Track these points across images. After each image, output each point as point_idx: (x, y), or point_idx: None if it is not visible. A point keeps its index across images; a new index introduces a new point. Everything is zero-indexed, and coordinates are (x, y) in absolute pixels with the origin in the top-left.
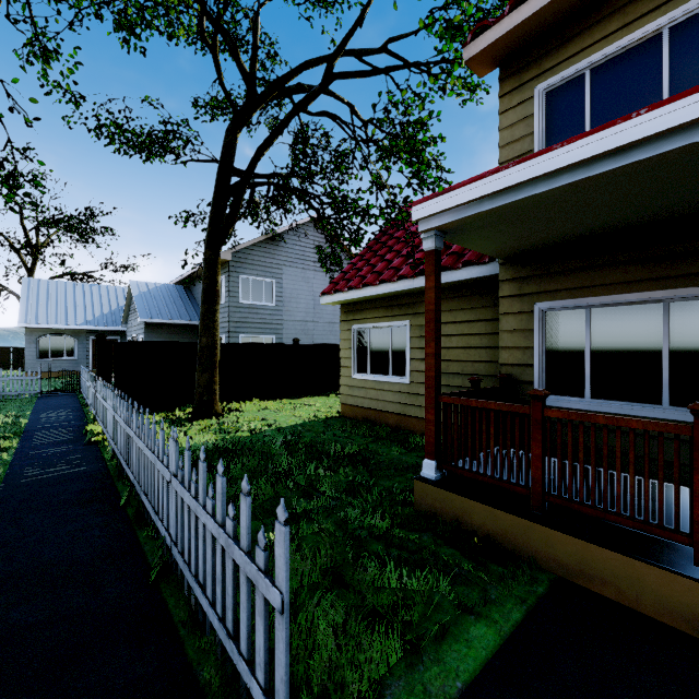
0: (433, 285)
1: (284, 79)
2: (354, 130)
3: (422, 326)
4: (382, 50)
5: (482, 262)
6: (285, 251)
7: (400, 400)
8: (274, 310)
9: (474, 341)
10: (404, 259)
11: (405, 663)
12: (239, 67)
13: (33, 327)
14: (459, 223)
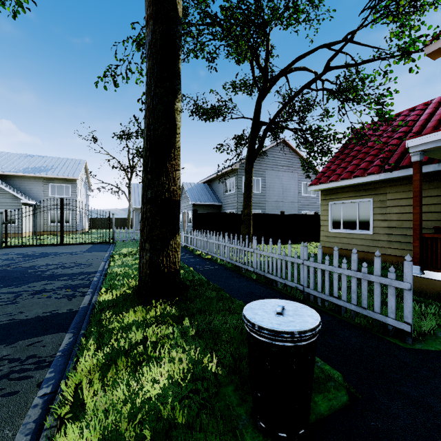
0: (418, 178)
1: (286, 69)
2: (316, 87)
3: (382, 201)
4: (344, 40)
5: (432, 163)
6: (266, 161)
7: (365, 243)
8: (260, 195)
9: (423, 208)
10: (368, 163)
11: (440, 329)
12: (259, 66)
13: (138, 207)
14: (437, 147)
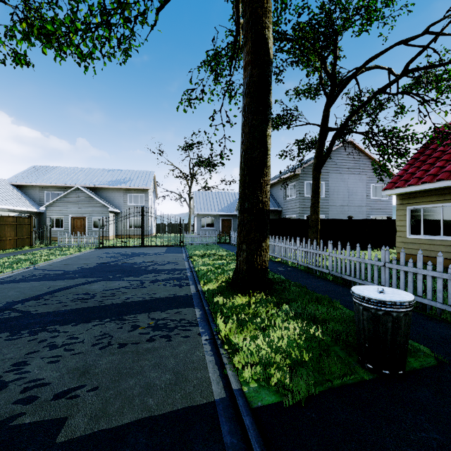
0: None
1: (356, 72)
2: None
3: None
4: (424, 34)
5: None
6: (330, 164)
7: None
8: (324, 200)
9: None
10: None
11: None
12: (326, 72)
13: (200, 213)
14: None
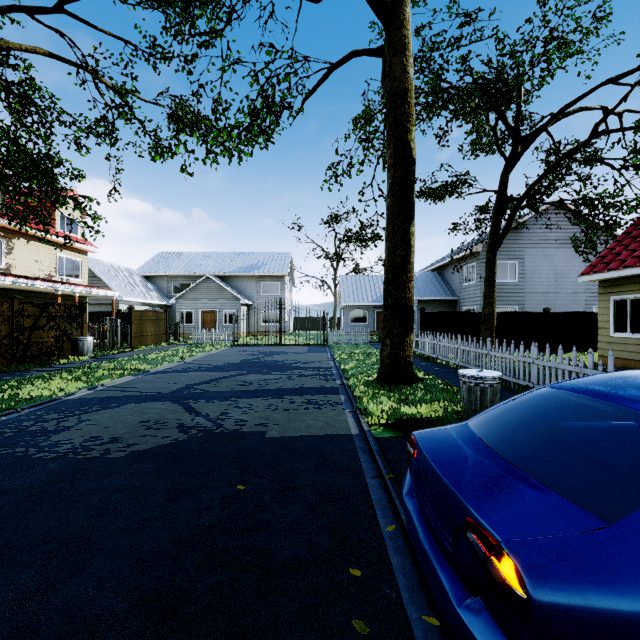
0: None
1: (545, 126)
2: (606, 125)
3: None
4: None
5: None
6: (527, 236)
7: None
8: (517, 285)
9: None
10: None
11: None
12: (506, 126)
13: (348, 305)
14: None
